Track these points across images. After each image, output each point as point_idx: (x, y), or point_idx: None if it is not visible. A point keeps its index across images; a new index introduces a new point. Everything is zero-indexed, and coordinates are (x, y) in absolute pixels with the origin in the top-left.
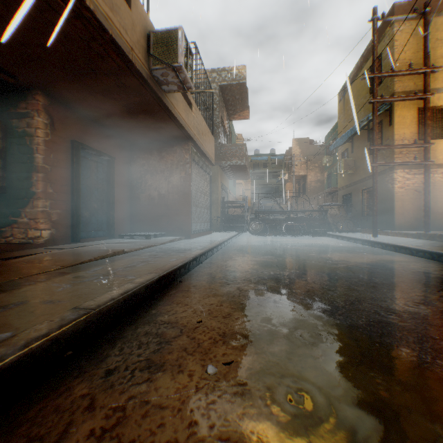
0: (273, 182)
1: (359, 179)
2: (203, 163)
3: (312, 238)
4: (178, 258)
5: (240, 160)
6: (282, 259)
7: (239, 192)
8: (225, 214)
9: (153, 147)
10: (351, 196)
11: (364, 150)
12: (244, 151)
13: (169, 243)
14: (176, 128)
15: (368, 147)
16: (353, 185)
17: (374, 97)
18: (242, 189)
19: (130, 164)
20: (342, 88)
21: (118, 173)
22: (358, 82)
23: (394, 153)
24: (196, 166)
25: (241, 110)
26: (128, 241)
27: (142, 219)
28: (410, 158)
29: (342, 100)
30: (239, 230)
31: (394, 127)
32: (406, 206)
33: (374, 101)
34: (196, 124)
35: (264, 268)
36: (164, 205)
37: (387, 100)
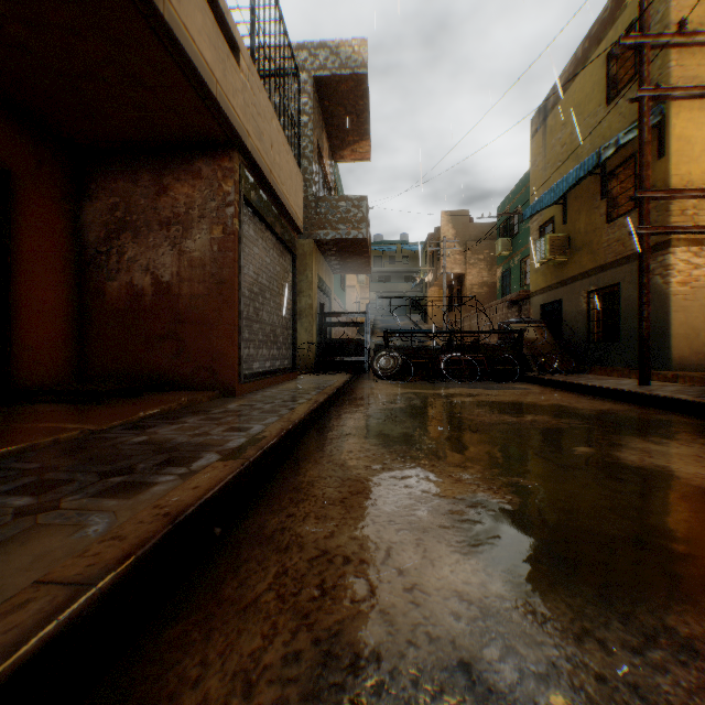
0: (405, 288)
1: (580, 272)
2: (276, 218)
3: (504, 386)
4: (5, 591)
5: (356, 229)
6: (529, 489)
7: (350, 302)
8: (327, 339)
9: (140, 161)
10: (561, 306)
11: (592, 216)
12: (364, 212)
13: (154, 419)
14: (188, 91)
15: (603, 208)
16: (566, 285)
17: (644, 87)
18: (356, 296)
19: (80, 205)
20: (540, 109)
21: (30, 220)
22: (577, 89)
23: (671, 213)
24: (255, 221)
25: (356, 140)
26: (24, 412)
27: (111, 345)
28: (702, 223)
29: (540, 129)
30: (353, 369)
31: (669, 161)
32: (694, 321)
33: (644, 96)
34: (254, 111)
35: (525, 601)
36: (169, 312)
37: (671, 93)
